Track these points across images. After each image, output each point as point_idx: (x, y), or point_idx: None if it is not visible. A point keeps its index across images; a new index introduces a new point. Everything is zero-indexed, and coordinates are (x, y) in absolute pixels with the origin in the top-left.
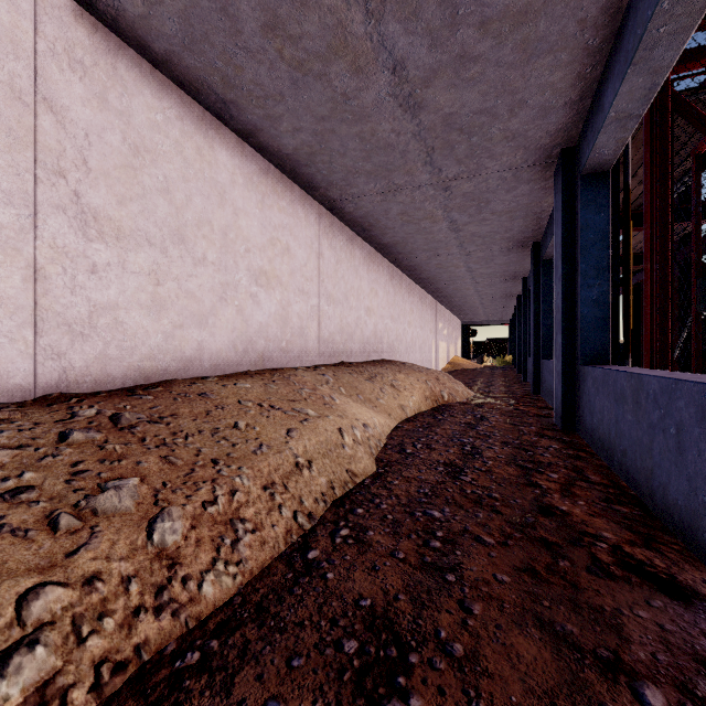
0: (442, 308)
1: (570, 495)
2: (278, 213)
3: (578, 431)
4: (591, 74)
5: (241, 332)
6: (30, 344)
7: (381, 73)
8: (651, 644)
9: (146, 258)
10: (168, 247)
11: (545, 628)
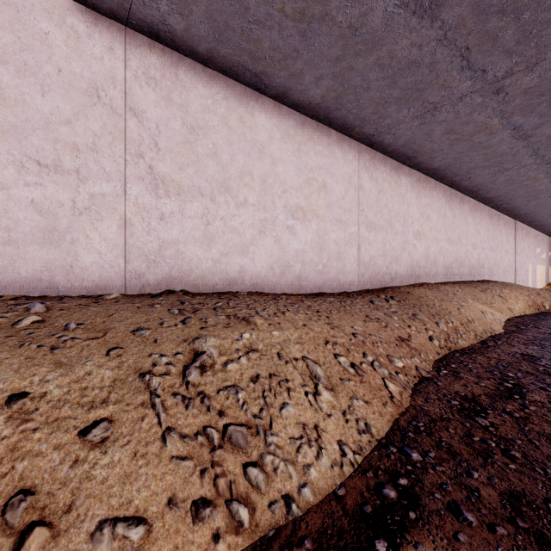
0: (540, 234)
1: None
2: (424, 198)
3: None
4: None
5: (409, 264)
6: (357, 272)
7: (505, 131)
8: None
9: (381, 235)
10: (387, 229)
11: None
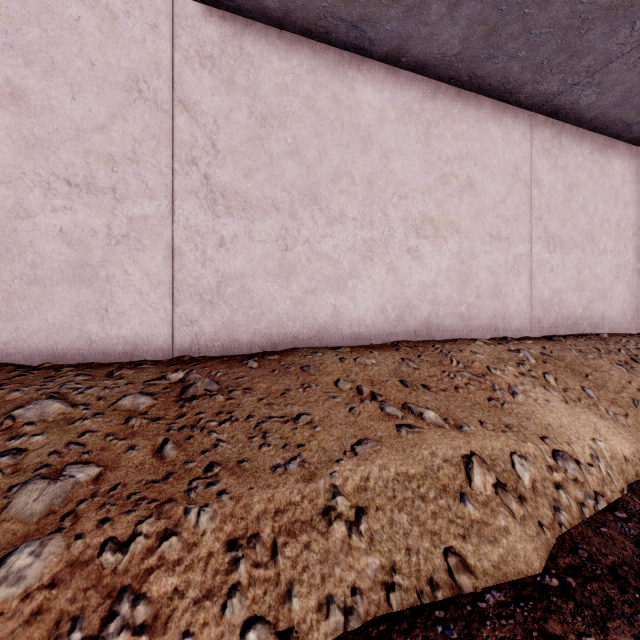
0: None
1: None
2: (453, 141)
3: None
4: None
5: (392, 295)
6: (169, 312)
7: None
8: None
9: (273, 225)
10: (297, 210)
11: None
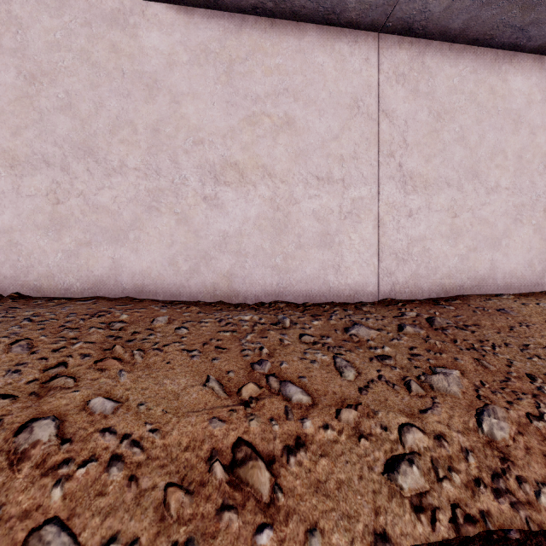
0: None
1: None
2: None
3: None
4: None
5: (538, 251)
6: (376, 267)
7: None
8: None
9: (445, 198)
10: (462, 184)
11: None
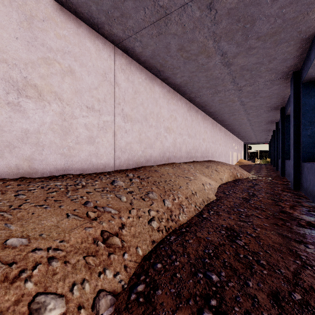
0: (234, 137)
1: (293, 209)
2: (172, 105)
3: (301, 190)
4: (305, 46)
5: (161, 150)
6: (113, 155)
7: (217, 56)
8: (313, 239)
9: (137, 127)
10: (142, 122)
11: (280, 234)
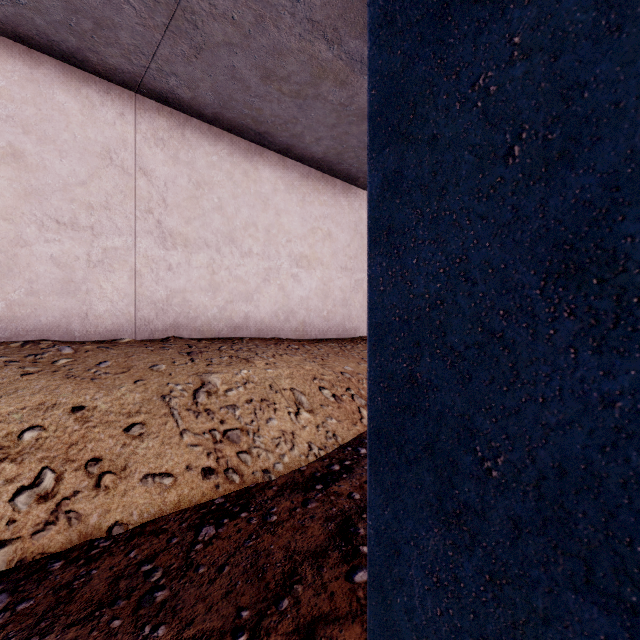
0: None
1: None
2: None
3: None
4: None
5: None
6: (364, 318)
7: None
8: None
9: None
10: None
11: None
